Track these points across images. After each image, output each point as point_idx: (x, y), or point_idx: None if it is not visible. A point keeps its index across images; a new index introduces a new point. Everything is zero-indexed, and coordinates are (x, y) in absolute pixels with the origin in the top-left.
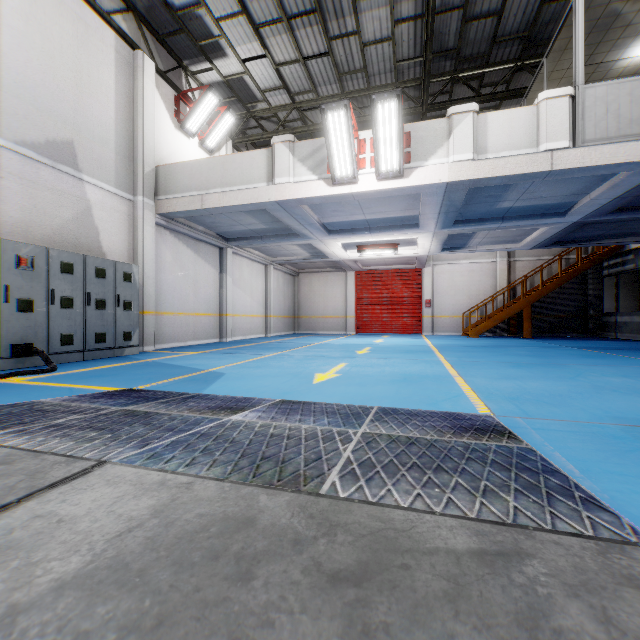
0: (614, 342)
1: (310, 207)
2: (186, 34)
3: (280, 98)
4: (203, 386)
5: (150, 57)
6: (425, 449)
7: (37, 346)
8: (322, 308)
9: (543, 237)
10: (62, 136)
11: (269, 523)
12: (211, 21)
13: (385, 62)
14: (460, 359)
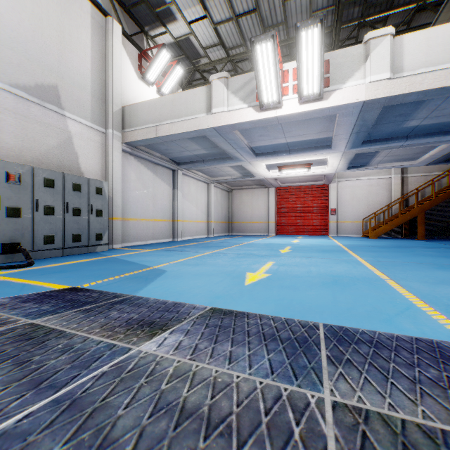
0: None
1: (241, 133)
2: (145, 4)
3: (218, 53)
4: (141, 285)
5: (119, 24)
6: None
7: (24, 245)
8: (250, 216)
9: (440, 154)
10: (48, 81)
11: None
12: None
13: (302, 14)
14: (376, 259)
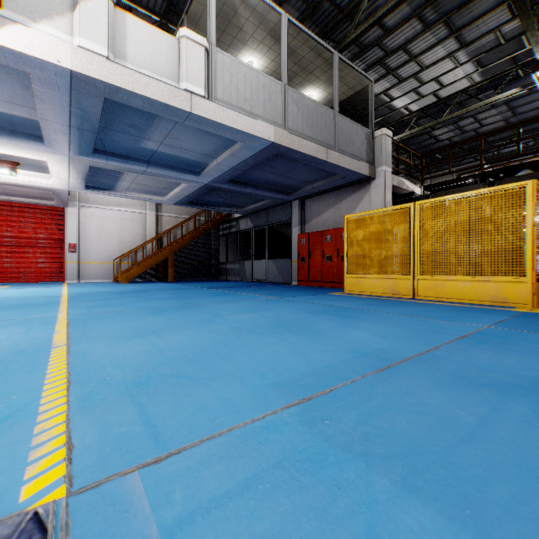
0: (228, 282)
1: None
2: None
3: None
4: None
5: None
6: None
7: None
8: None
9: (183, 194)
10: None
11: None
12: None
13: None
14: (91, 311)
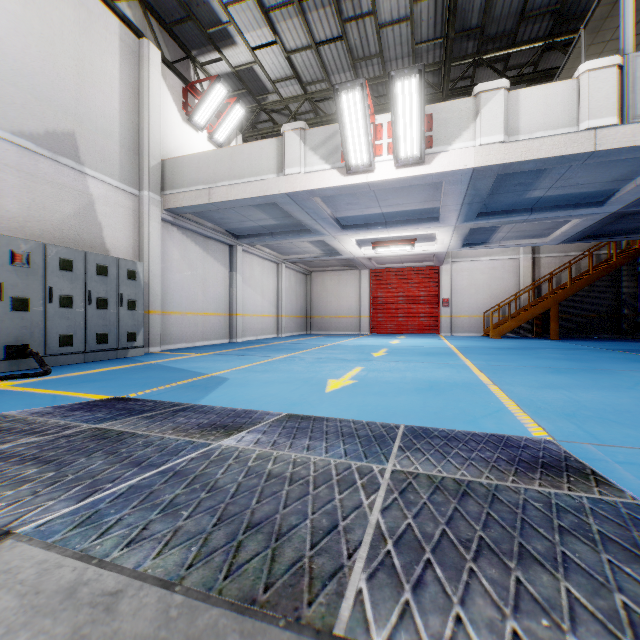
0: None
1: (323, 200)
2: (193, 22)
3: (291, 89)
4: (201, 394)
5: (157, 47)
6: (488, 507)
7: (33, 347)
8: (335, 308)
9: (574, 230)
10: (63, 127)
11: None
12: (219, 6)
13: (402, 45)
14: (488, 363)
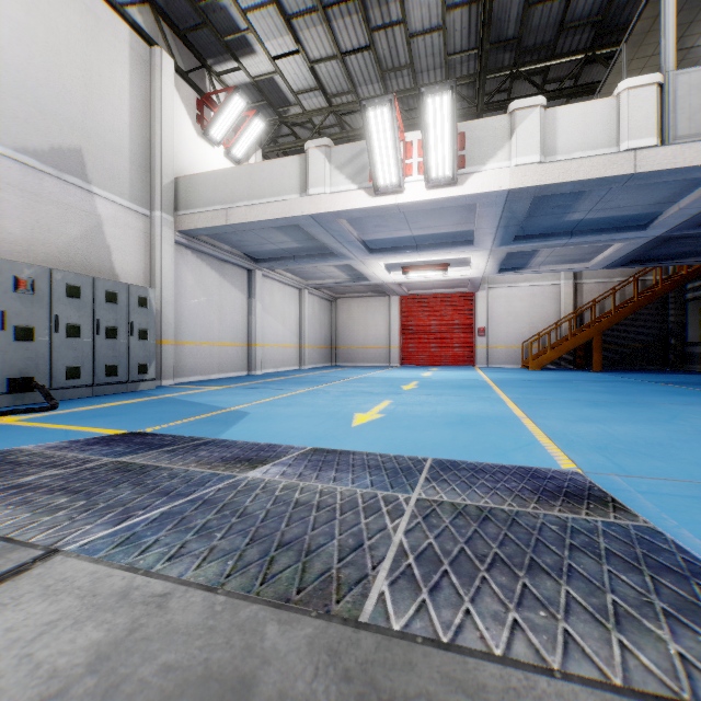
0: (700, 376)
1: (349, 222)
2: (209, 29)
3: (315, 101)
4: (221, 429)
5: (169, 55)
6: (506, 529)
7: (38, 380)
8: (362, 337)
9: (617, 255)
10: (69, 143)
11: (276, 691)
12: (237, 13)
13: (434, 56)
14: (524, 396)
